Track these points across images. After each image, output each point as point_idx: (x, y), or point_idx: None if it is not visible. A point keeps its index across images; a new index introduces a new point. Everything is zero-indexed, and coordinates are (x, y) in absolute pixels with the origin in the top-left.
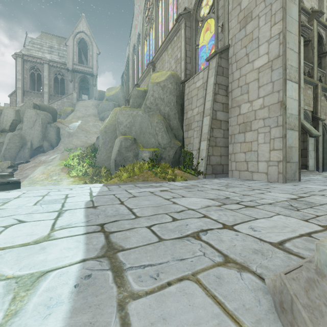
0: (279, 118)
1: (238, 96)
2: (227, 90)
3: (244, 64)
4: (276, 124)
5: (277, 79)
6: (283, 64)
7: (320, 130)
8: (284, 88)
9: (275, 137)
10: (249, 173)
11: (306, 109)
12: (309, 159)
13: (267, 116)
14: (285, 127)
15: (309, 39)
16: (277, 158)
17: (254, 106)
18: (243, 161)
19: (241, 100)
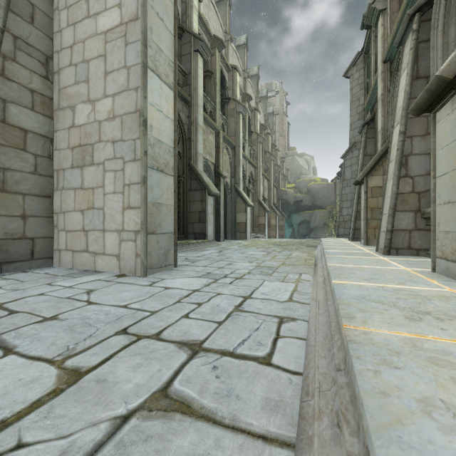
0: (137, 143)
1: (71, 86)
2: (49, 65)
3: (82, 16)
4: (133, 156)
5: (135, 63)
6: (141, 31)
7: (222, 188)
8: (143, 81)
9: (131, 182)
10: (89, 256)
11: (208, 159)
12: (208, 225)
13: (119, 136)
14: (144, 162)
15: (212, 71)
16: (134, 225)
17: (99, 112)
18: (80, 229)
19: (76, 95)
